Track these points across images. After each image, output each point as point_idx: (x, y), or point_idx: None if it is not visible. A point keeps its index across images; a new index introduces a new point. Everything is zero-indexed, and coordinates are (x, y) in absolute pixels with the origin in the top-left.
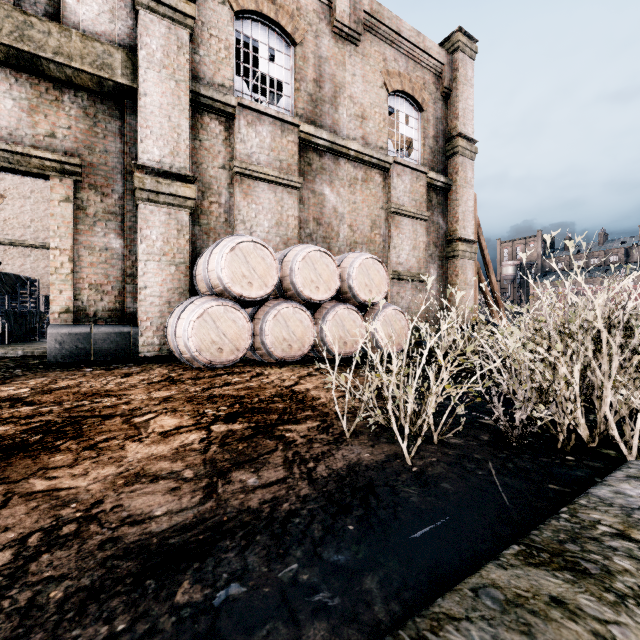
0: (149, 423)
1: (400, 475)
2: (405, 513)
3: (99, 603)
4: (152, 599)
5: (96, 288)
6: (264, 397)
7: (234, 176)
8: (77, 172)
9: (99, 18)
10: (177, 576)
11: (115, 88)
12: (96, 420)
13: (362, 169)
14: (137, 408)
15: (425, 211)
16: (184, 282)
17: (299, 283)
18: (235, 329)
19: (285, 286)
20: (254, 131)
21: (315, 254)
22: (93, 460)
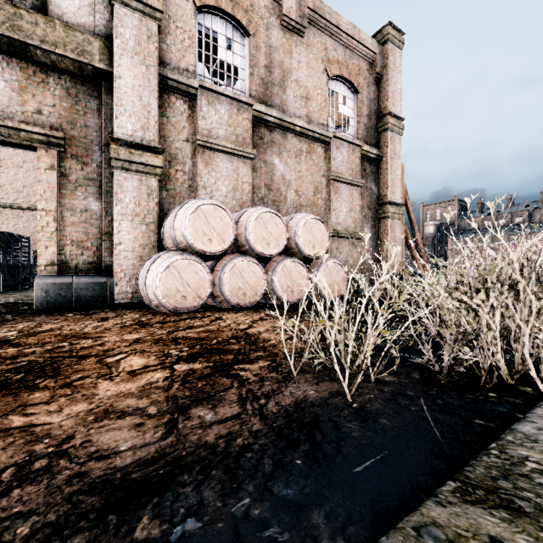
0: (120, 363)
1: (342, 411)
2: (347, 448)
3: (62, 539)
4: (113, 535)
5: (77, 244)
6: (222, 339)
7: (196, 148)
8: (61, 144)
9: (80, 11)
10: (137, 511)
11: (94, 72)
12: (73, 360)
13: (306, 142)
14: (110, 349)
15: (360, 178)
16: (153, 239)
17: (252, 240)
18: (197, 279)
19: (240, 242)
20: (214, 109)
21: (266, 215)
22: (68, 397)
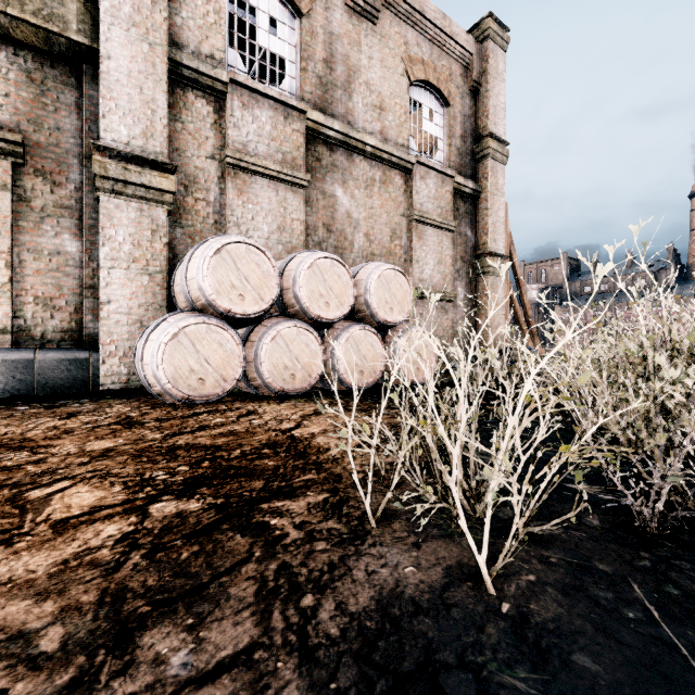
0: (50, 501)
1: (483, 628)
2: None
3: None
4: None
5: (44, 302)
6: (249, 448)
7: (226, 168)
8: (17, 152)
9: None
10: None
11: (69, 47)
12: None
13: (380, 169)
14: (49, 471)
15: (452, 220)
16: (160, 296)
17: (304, 297)
18: (221, 354)
19: (287, 301)
20: (251, 115)
21: (324, 262)
22: None
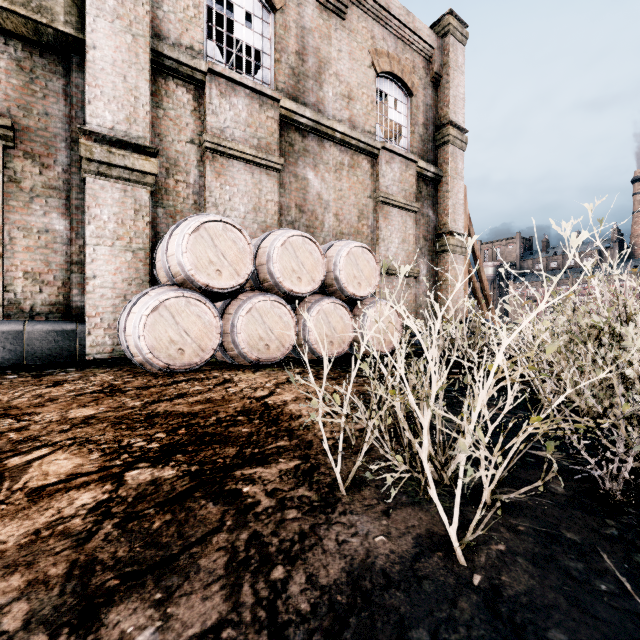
0: (28, 468)
1: (455, 603)
2: None
3: None
4: None
5: (33, 277)
6: (224, 415)
7: (205, 152)
8: (7, 136)
9: None
10: None
11: (56, 38)
12: None
13: (349, 154)
14: (30, 438)
15: (415, 202)
16: (143, 271)
17: (278, 272)
18: (200, 326)
19: (262, 276)
20: (228, 103)
21: (297, 239)
22: None
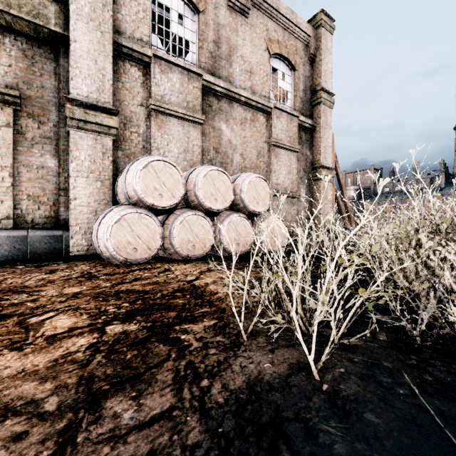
0: (43, 324)
1: (311, 399)
2: None
3: None
4: None
5: (34, 199)
6: (166, 292)
7: (150, 112)
8: (16, 102)
9: None
10: None
11: (49, 35)
12: None
13: (250, 111)
14: (41, 306)
15: (297, 145)
16: (108, 195)
17: (201, 195)
18: (148, 232)
19: (190, 198)
20: (166, 77)
21: (214, 173)
22: None
